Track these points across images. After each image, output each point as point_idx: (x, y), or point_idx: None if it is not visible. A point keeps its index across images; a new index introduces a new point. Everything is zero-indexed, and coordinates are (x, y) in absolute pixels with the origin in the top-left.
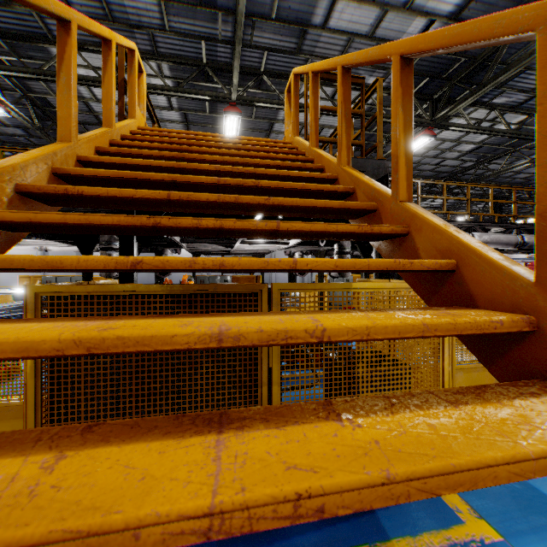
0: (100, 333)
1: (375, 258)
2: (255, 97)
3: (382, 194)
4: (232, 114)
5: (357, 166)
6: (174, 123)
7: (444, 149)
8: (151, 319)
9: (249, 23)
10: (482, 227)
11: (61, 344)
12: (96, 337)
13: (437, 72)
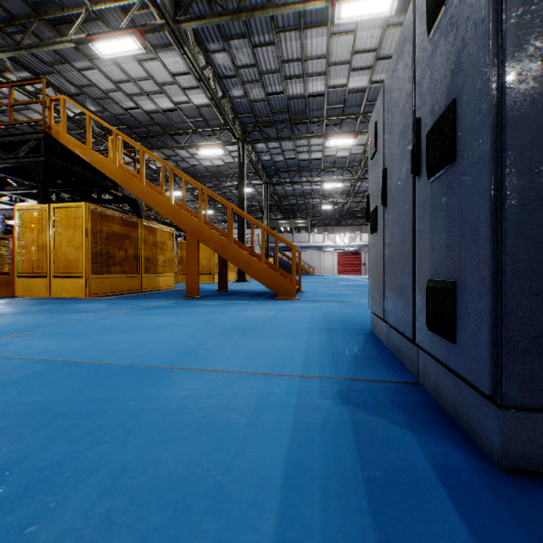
0: None
1: None
2: None
3: (180, 203)
4: None
5: None
6: None
7: None
8: None
9: (22, 29)
10: None
11: None
12: None
13: (131, 126)
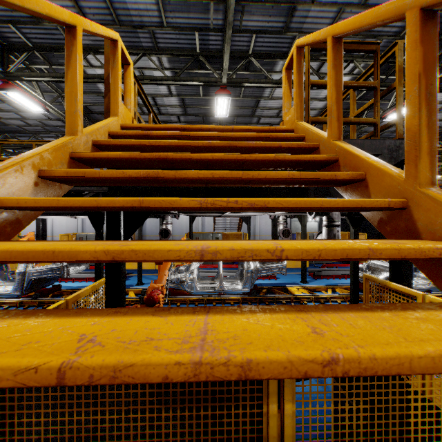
0: None
1: None
2: (244, 79)
3: None
4: (222, 96)
5: (371, 148)
6: (174, 107)
7: None
8: None
9: (239, 8)
10: None
11: None
12: None
13: None
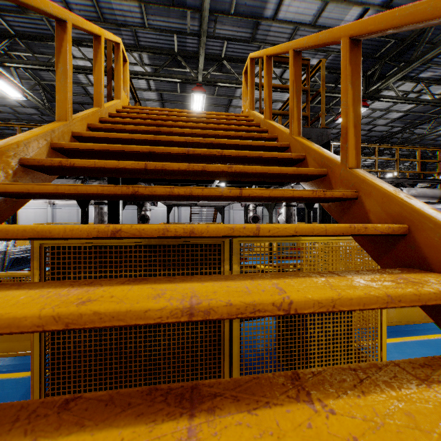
0: (78, 309)
1: (319, 211)
2: (217, 79)
3: (332, 161)
4: (198, 93)
5: (303, 134)
6: (152, 101)
7: (375, 117)
8: (128, 285)
9: (213, 18)
10: (409, 183)
11: (42, 320)
12: (74, 312)
13: (370, 52)
